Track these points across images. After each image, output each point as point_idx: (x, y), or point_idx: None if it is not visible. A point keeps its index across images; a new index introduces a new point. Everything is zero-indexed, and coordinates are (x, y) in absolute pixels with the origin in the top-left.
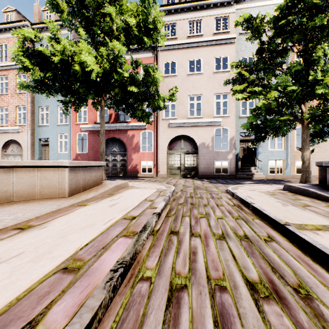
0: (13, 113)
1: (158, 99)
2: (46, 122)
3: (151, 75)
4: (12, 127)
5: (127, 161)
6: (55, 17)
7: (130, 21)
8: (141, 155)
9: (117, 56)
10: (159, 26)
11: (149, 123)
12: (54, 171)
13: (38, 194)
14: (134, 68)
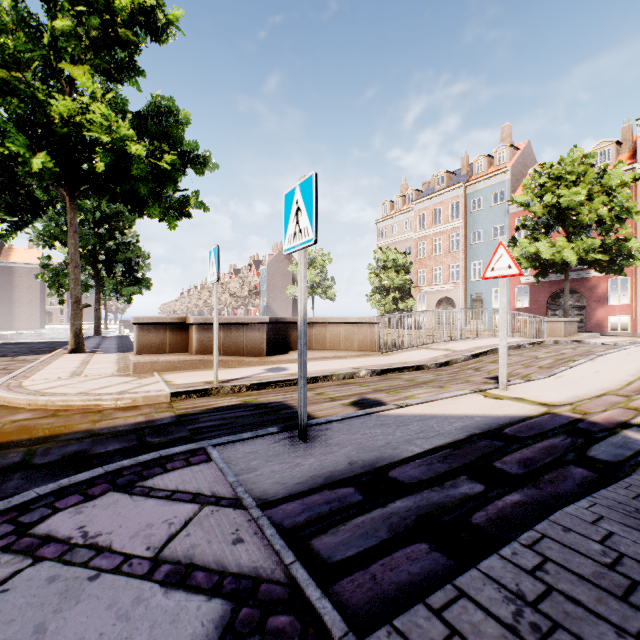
0: (446, 272)
1: (633, 260)
2: (474, 276)
3: (623, 244)
4: (446, 285)
5: (586, 316)
6: (486, 165)
7: (602, 212)
8: (608, 309)
9: (591, 245)
10: (631, 210)
11: (621, 275)
12: (555, 324)
13: (547, 335)
14: (604, 234)
